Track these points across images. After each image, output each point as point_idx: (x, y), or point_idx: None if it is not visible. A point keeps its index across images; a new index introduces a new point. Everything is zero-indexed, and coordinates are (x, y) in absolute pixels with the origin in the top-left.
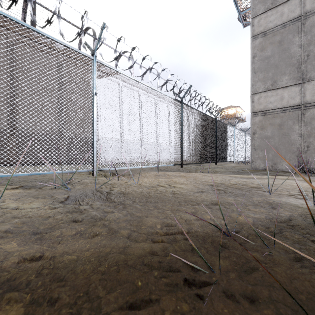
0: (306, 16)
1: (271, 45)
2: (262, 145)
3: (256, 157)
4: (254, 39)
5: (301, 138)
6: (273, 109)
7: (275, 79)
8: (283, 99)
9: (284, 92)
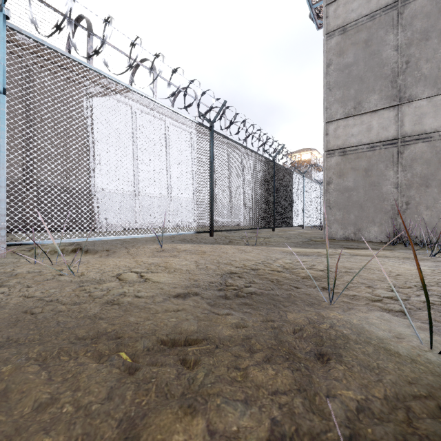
0: (404, 1)
1: (353, 47)
2: (340, 202)
3: (332, 219)
4: (328, 38)
5: (397, 189)
6: (356, 145)
7: (359, 99)
8: (371, 130)
9: (373, 119)
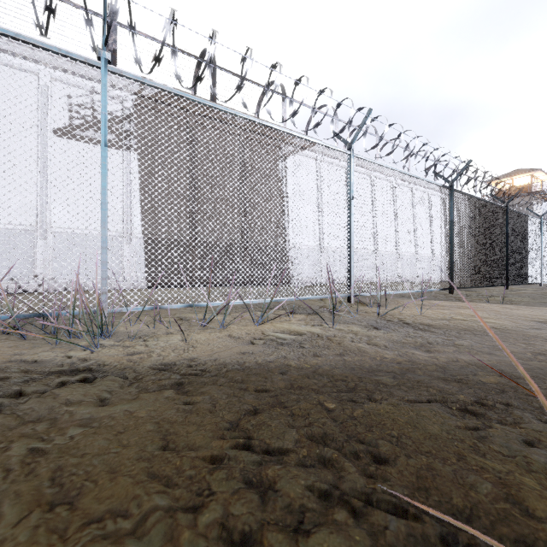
0: None
1: None
2: None
3: None
4: None
5: None
6: None
7: None
8: None
9: None
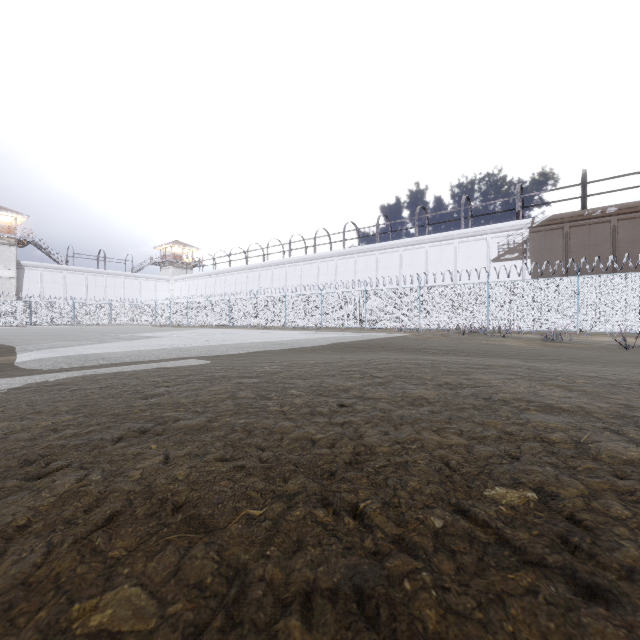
0: None
1: None
2: None
3: None
4: None
5: None
6: None
7: None
8: None
9: None
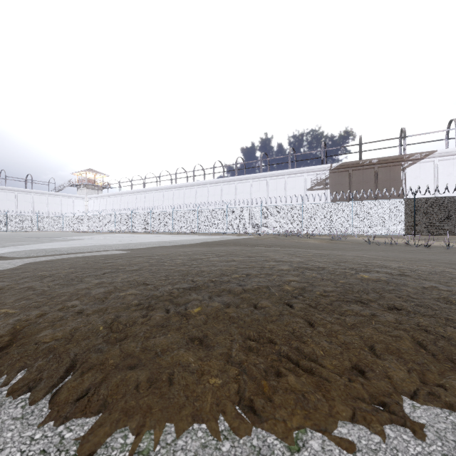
0: None
1: None
2: None
3: None
4: None
5: None
6: None
7: None
8: None
9: None
